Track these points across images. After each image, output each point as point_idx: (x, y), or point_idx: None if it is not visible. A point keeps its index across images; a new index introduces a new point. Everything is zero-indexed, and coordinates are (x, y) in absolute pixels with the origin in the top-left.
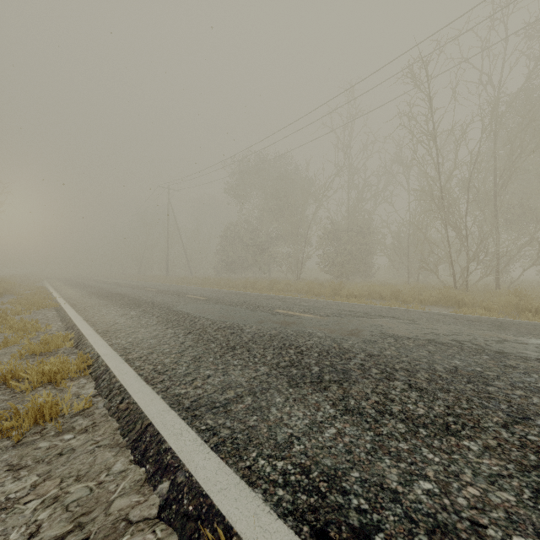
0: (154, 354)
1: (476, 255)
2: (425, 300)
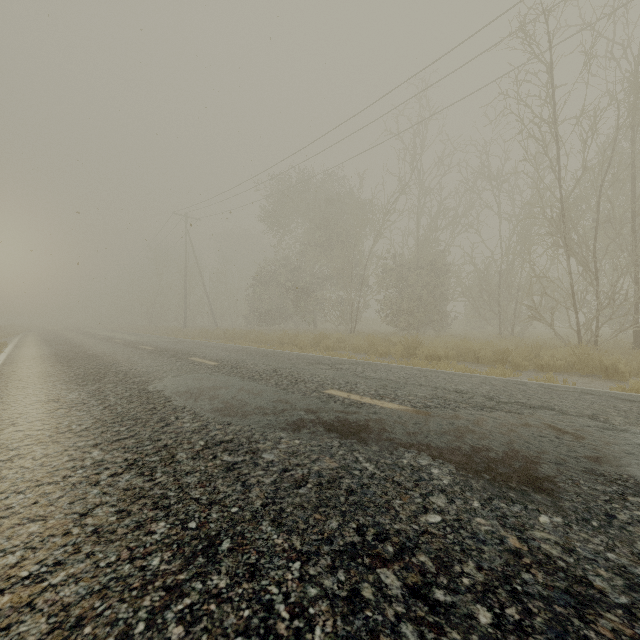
0: None
1: (611, 298)
2: (549, 365)
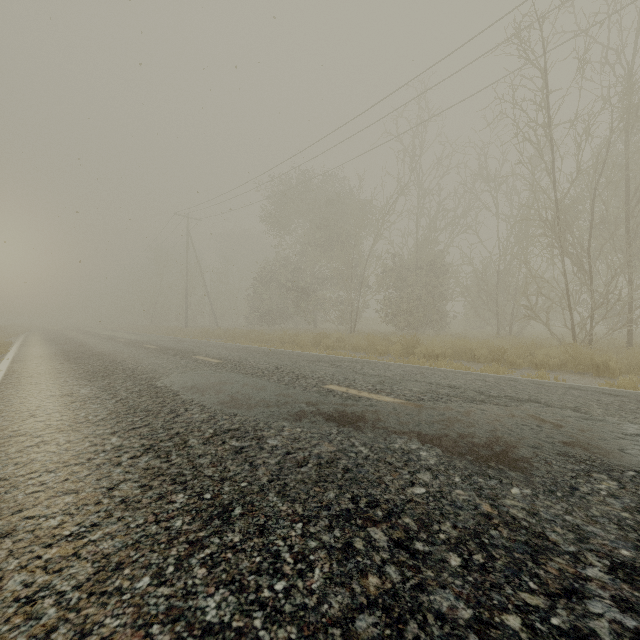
0: (6, 543)
1: (605, 298)
2: (542, 363)
